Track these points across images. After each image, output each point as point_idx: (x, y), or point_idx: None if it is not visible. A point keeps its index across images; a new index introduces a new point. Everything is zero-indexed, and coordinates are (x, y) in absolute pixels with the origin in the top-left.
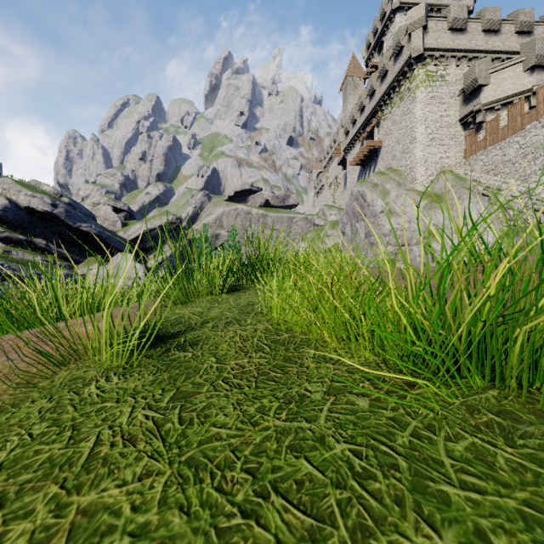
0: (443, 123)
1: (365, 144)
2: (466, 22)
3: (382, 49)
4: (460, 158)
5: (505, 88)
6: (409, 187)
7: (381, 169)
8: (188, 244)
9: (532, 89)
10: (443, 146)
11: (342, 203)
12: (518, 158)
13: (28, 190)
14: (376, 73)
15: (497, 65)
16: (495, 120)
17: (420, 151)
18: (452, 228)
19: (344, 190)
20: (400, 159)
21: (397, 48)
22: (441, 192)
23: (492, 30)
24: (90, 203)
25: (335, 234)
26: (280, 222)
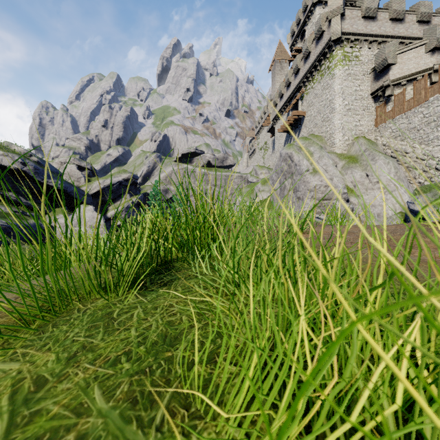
0: (357, 96)
1: (290, 114)
2: (376, 11)
3: (304, 37)
4: (371, 126)
5: (410, 67)
6: (329, 150)
7: (304, 135)
8: (142, 197)
9: (433, 68)
10: (357, 116)
11: (271, 164)
12: (422, 126)
13: (0, 150)
14: (300, 55)
15: (403, 47)
16: (402, 93)
17: (338, 120)
18: (367, 184)
19: (272, 153)
20: (321, 126)
21: (318, 32)
22: (356, 154)
23: (398, 18)
24: (58, 162)
25: (266, 189)
26: (219, 179)
